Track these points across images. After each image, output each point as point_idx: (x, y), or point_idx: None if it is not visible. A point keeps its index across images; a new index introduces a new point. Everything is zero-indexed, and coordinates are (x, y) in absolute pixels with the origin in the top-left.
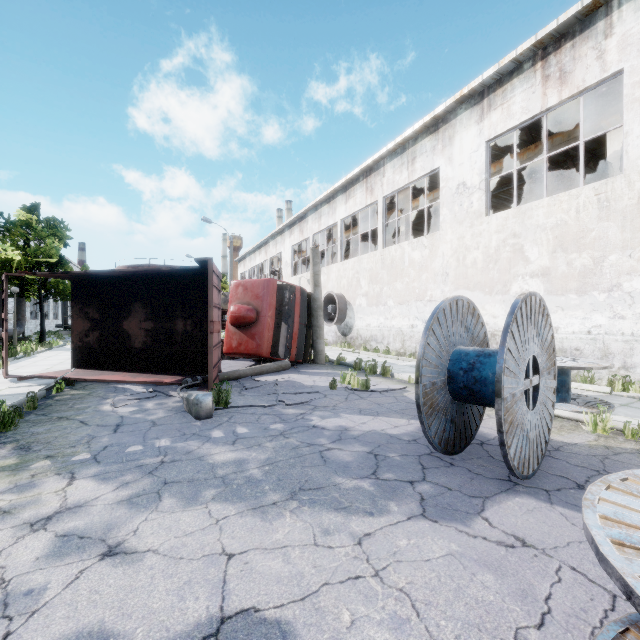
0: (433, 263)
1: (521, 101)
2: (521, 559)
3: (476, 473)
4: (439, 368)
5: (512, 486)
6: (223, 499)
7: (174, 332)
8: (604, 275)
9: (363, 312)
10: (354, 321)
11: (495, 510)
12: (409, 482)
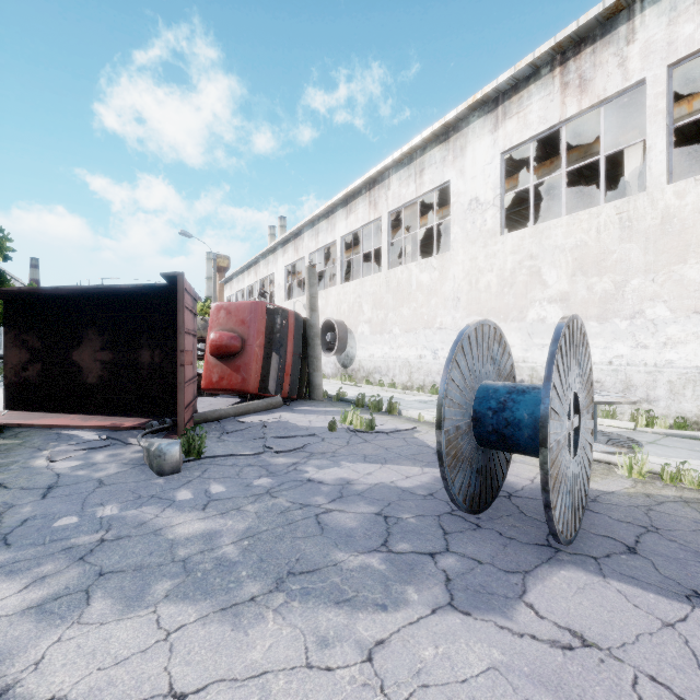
0: (443, 287)
1: (538, 110)
2: (585, 668)
3: (509, 537)
4: (463, 408)
5: (554, 554)
6: (180, 596)
7: (138, 364)
8: (626, 301)
9: (366, 341)
10: (356, 351)
11: (540, 591)
12: (429, 555)
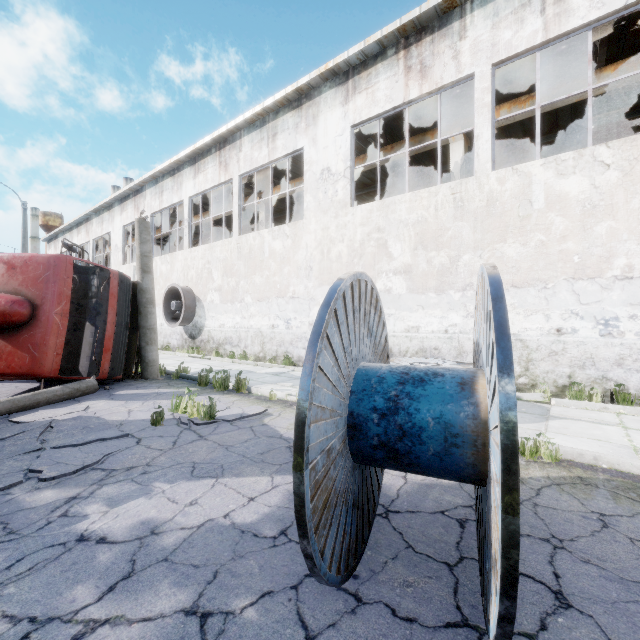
0: (296, 255)
1: (385, 88)
2: None
3: (407, 619)
4: (337, 414)
5: None
6: None
7: None
8: (459, 274)
9: (216, 310)
10: (205, 321)
11: None
12: None
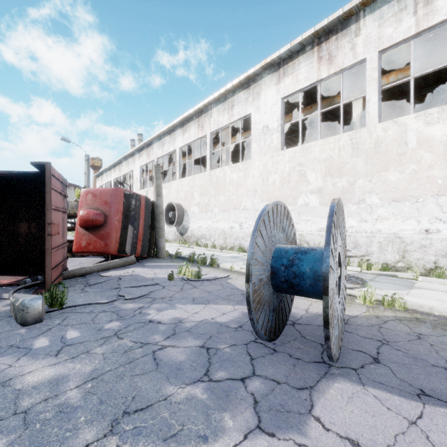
0: (246, 182)
1: (304, 72)
2: None
3: (296, 358)
4: (264, 265)
5: (328, 369)
6: None
7: (17, 234)
8: (355, 193)
9: (196, 217)
10: (189, 224)
11: (323, 404)
12: (241, 380)
